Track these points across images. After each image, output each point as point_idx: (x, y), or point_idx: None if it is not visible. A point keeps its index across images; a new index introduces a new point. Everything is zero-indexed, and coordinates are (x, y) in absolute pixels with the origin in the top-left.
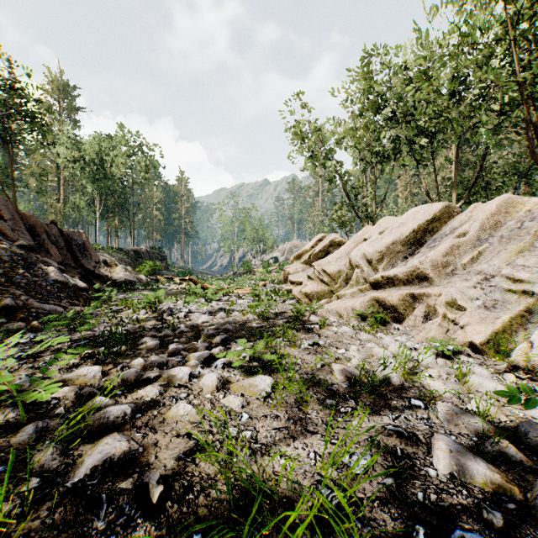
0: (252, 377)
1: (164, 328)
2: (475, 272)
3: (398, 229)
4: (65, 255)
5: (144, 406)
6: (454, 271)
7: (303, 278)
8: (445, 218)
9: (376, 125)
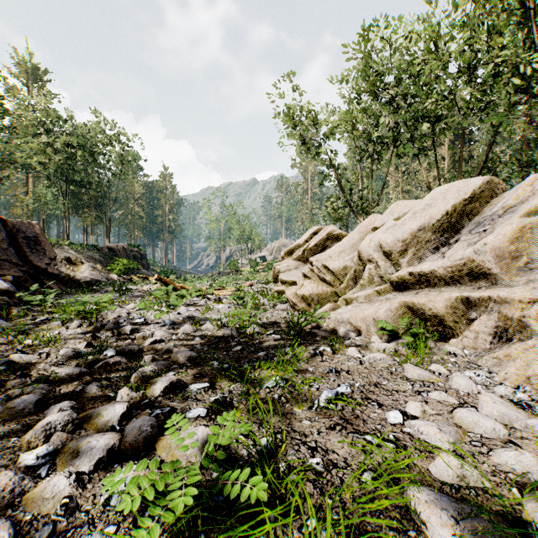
0: None
1: (81, 356)
2: None
3: (423, 211)
4: (5, 250)
5: None
6: (526, 264)
7: (296, 277)
8: (486, 196)
9: (373, 110)
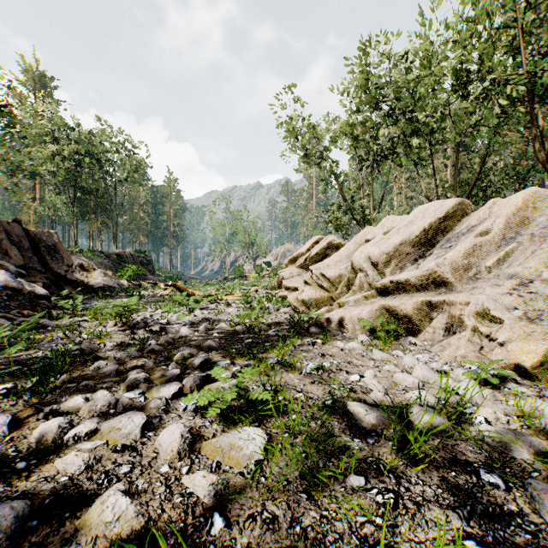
0: (235, 431)
1: (130, 345)
2: (505, 276)
3: (406, 228)
4: (30, 258)
5: (49, 499)
6: (476, 274)
7: (298, 283)
8: (458, 215)
9: (373, 123)
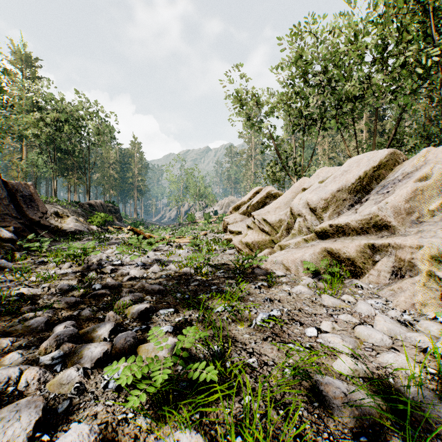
0: (163, 441)
1: (75, 289)
2: None
3: (341, 176)
4: (7, 206)
5: None
6: (418, 218)
7: (241, 228)
8: (390, 164)
9: (304, 93)
